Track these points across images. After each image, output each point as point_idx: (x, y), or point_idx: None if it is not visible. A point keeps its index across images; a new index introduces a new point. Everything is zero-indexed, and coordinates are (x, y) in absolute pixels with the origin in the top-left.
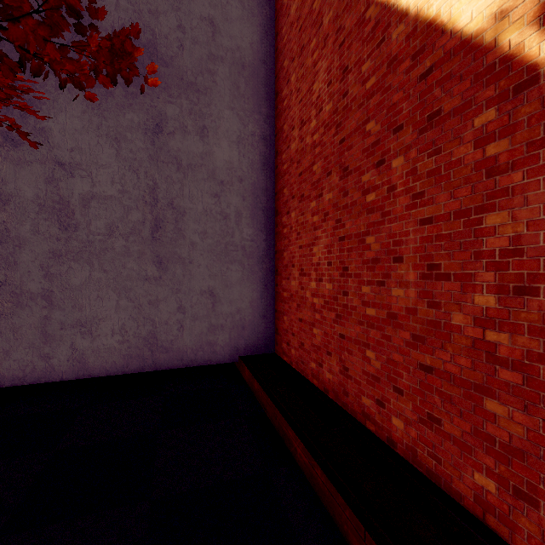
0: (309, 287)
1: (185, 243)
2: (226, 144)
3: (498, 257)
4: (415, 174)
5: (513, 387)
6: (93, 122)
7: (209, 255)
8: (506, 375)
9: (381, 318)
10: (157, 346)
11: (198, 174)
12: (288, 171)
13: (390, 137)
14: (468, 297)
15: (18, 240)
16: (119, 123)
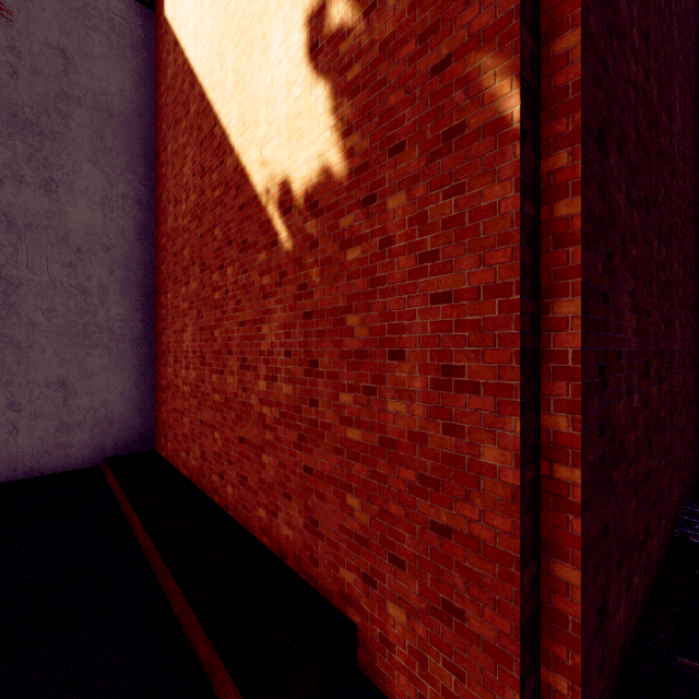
0: (181, 375)
1: (20, 322)
2: (85, 204)
3: (266, 355)
4: (237, 285)
5: (271, 443)
6: None
7: (59, 337)
8: (269, 435)
9: (222, 403)
10: None
11: (42, 237)
12: (165, 247)
13: (226, 248)
14: (257, 383)
15: None
16: None
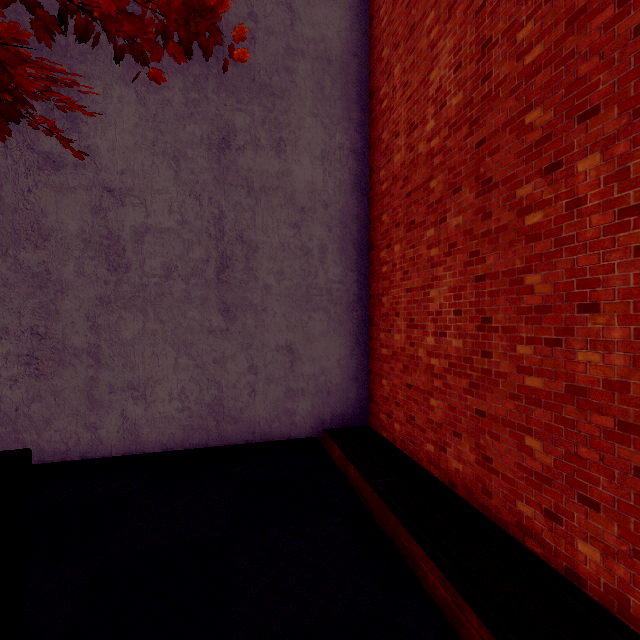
0: (423, 343)
1: (257, 286)
2: (307, 160)
3: None
4: (626, 179)
5: None
6: (147, 137)
7: (286, 300)
8: None
9: (555, 393)
10: (223, 415)
11: (274, 199)
12: (389, 192)
13: (572, 128)
14: None
15: (60, 284)
16: (178, 138)
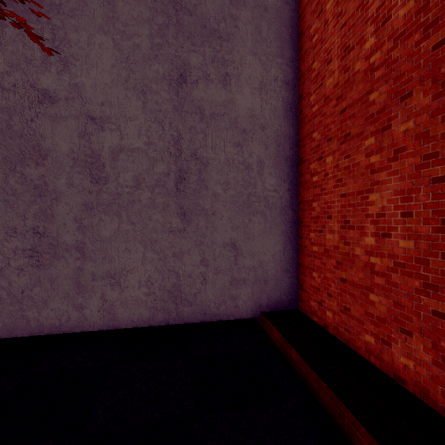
0: (361, 243)
1: (207, 194)
2: (248, 91)
3: None
4: None
5: None
6: (121, 75)
7: (231, 206)
8: None
9: None
10: (180, 299)
11: (221, 123)
12: (320, 112)
13: None
14: None
15: (55, 193)
16: (145, 75)
